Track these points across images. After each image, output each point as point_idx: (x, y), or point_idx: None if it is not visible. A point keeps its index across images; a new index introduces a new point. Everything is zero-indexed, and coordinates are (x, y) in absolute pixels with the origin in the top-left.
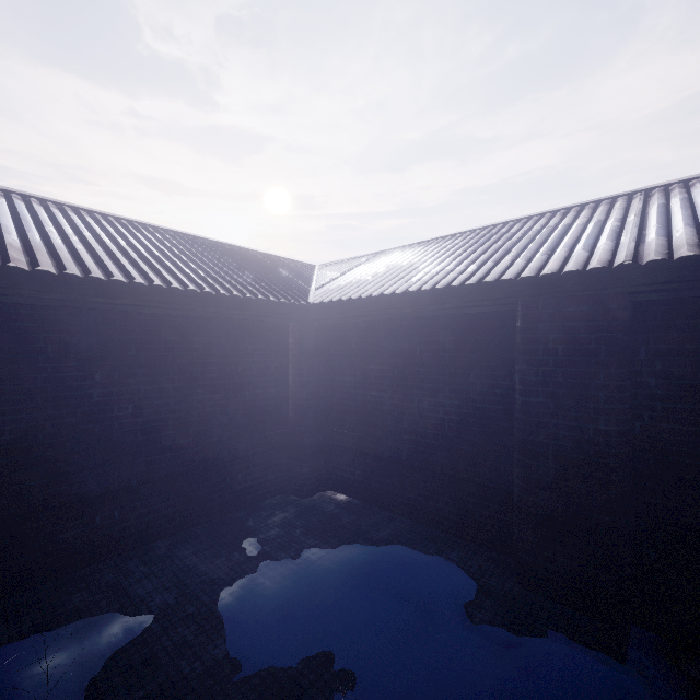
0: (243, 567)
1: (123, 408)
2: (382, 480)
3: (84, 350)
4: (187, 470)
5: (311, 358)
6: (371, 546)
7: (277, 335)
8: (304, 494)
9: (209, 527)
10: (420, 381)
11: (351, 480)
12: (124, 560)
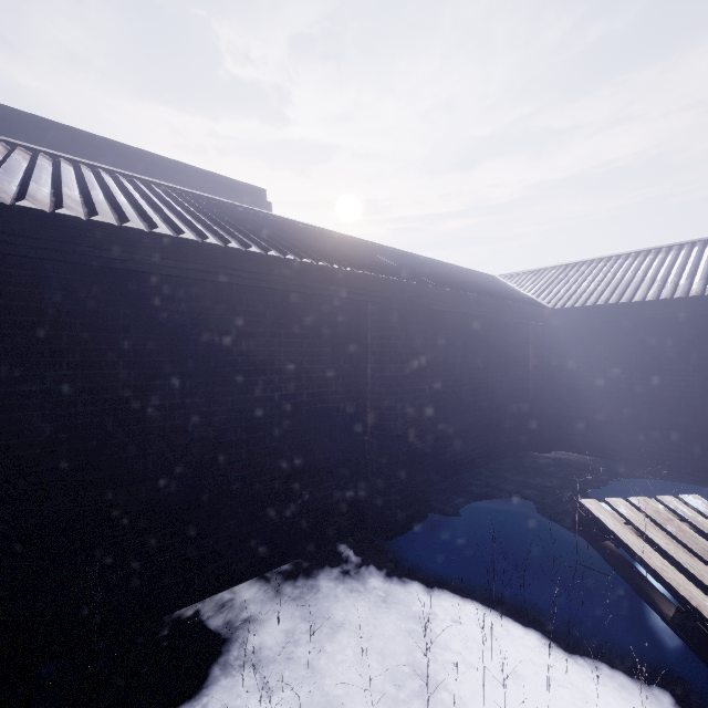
0: (558, 482)
1: (465, 379)
2: (618, 440)
3: (453, 341)
4: (488, 424)
5: (550, 349)
6: (638, 478)
7: (521, 332)
8: (545, 451)
9: (500, 465)
10: (660, 364)
11: (583, 442)
12: (471, 476)
